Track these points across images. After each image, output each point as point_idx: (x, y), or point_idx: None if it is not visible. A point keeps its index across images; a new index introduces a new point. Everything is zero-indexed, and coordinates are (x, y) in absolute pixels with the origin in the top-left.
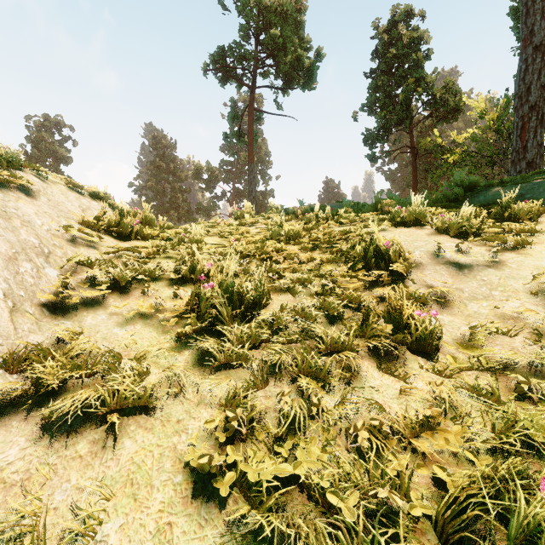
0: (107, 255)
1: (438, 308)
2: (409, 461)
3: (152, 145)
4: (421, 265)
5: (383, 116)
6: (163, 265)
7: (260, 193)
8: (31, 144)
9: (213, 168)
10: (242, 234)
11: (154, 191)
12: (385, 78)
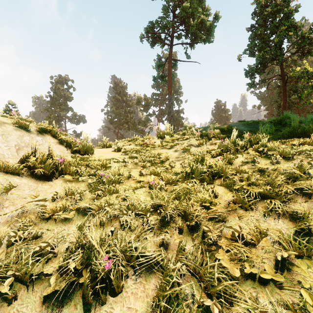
0: (3, 217)
1: None
2: None
3: (114, 87)
4: None
5: (261, 55)
6: (53, 245)
7: (175, 111)
8: (53, 91)
9: (147, 98)
10: (162, 160)
11: (115, 113)
12: (262, 29)
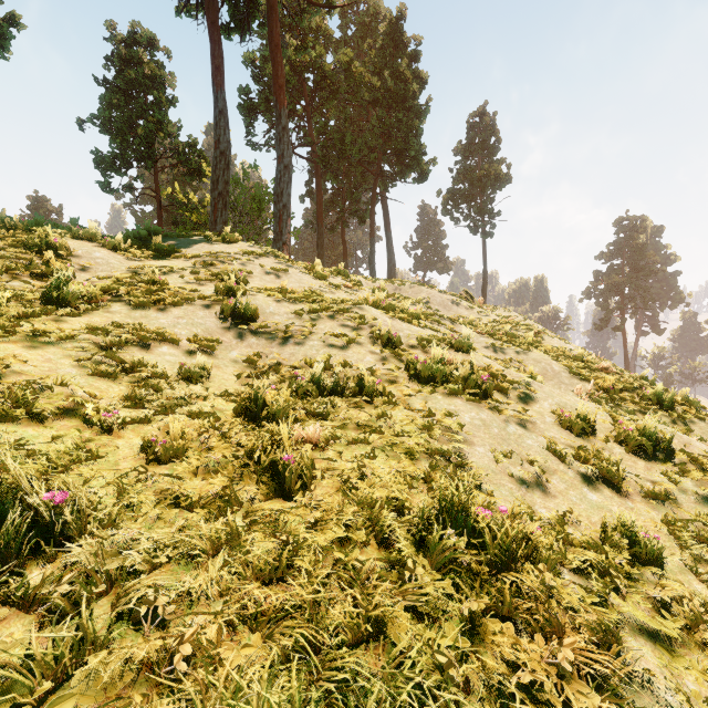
0: None
1: (81, 272)
2: (39, 294)
3: None
4: (80, 257)
5: (120, 143)
6: None
7: None
8: None
9: None
10: None
11: None
12: (122, 99)
